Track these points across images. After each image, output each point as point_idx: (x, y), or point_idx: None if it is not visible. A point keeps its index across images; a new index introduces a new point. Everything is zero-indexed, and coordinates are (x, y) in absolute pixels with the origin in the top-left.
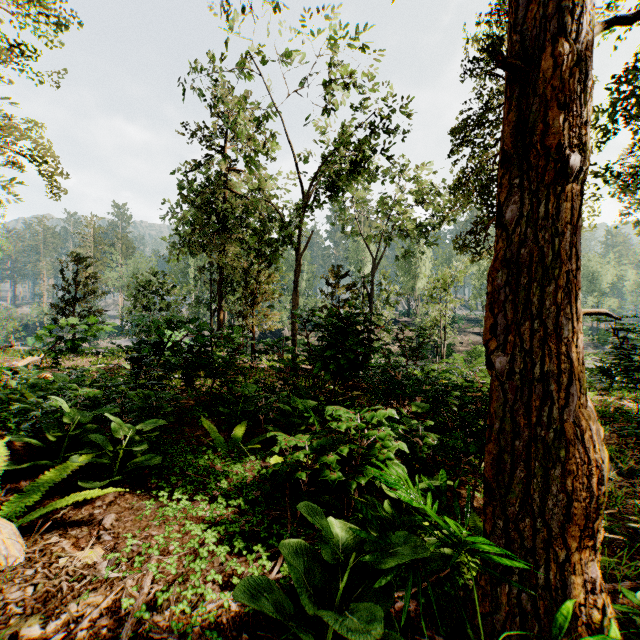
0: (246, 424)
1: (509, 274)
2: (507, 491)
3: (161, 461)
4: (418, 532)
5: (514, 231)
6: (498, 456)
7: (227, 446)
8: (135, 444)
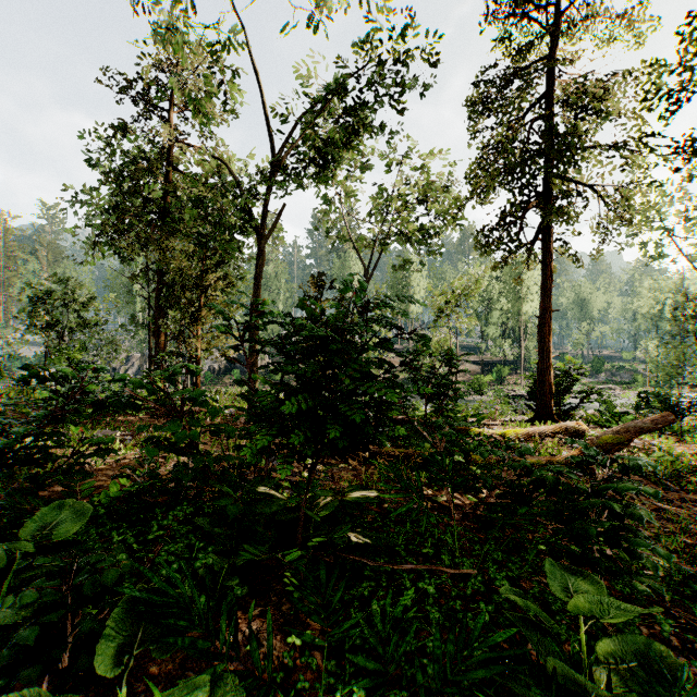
0: None
1: None
2: None
3: None
4: None
5: None
6: None
7: None
8: None
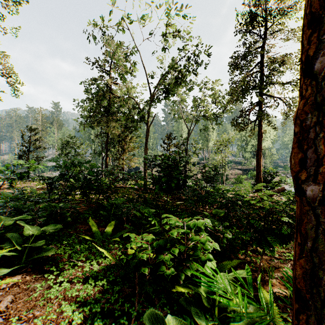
0: (114, 223)
1: (319, 115)
2: (322, 305)
3: (55, 251)
4: (229, 310)
5: (323, 78)
6: (311, 271)
7: (102, 237)
8: (39, 239)
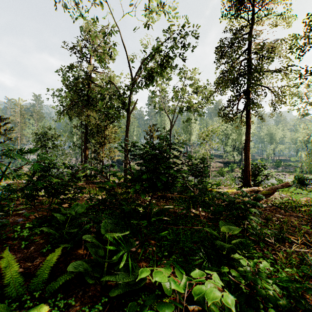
0: (60, 252)
1: None
2: None
3: None
4: None
5: None
6: None
7: (25, 290)
8: None
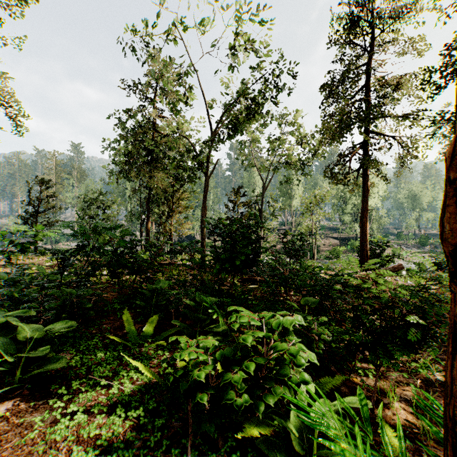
0: (158, 317)
1: None
2: None
3: (66, 363)
4: None
5: None
6: None
7: (139, 339)
8: (43, 345)
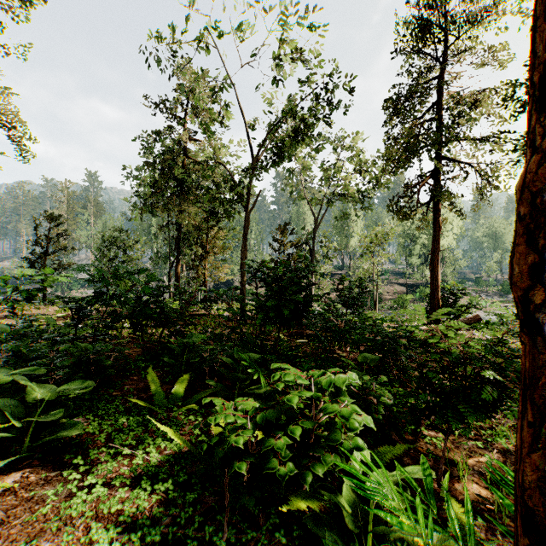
0: (189, 377)
1: None
2: None
3: (82, 429)
4: (392, 537)
5: None
6: None
7: (167, 403)
8: (55, 408)
